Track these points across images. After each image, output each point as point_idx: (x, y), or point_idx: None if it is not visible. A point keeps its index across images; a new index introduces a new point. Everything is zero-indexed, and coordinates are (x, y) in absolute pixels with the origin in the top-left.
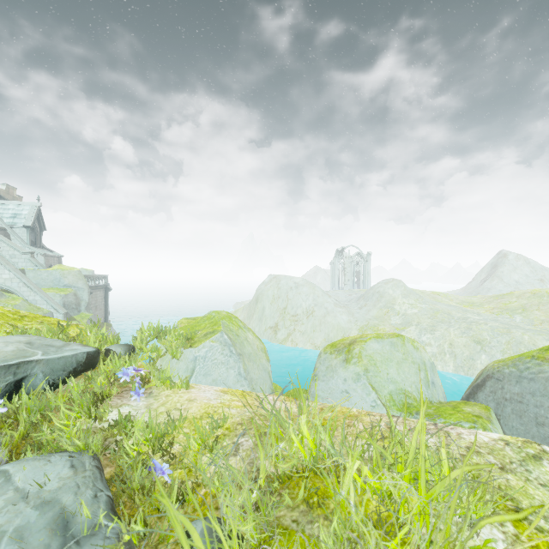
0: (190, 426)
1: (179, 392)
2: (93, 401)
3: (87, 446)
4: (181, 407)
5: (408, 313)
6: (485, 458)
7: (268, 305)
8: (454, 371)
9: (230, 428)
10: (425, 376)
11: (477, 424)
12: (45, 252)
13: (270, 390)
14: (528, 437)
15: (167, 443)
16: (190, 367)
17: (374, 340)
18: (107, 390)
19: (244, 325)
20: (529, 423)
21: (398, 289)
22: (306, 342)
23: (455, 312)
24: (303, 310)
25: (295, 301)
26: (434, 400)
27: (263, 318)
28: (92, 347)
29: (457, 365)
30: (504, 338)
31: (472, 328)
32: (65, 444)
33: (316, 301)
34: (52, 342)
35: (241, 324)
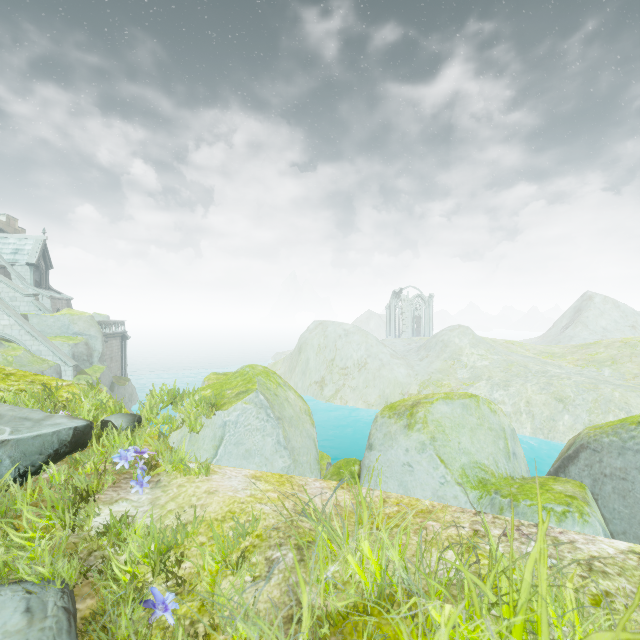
0: (207, 532)
1: (196, 480)
2: (74, 499)
3: (56, 573)
4: (195, 506)
5: (478, 366)
6: (616, 582)
7: (313, 356)
8: (531, 434)
9: (262, 535)
10: (505, 445)
11: (571, 507)
12: (52, 294)
13: (316, 461)
14: (634, 523)
15: (174, 559)
16: (219, 435)
17: (442, 401)
18: (95, 484)
19: (285, 382)
20: (635, 505)
21: (465, 337)
22: (358, 400)
23: (533, 365)
24: (354, 361)
25: (345, 351)
26: (516, 475)
27: (307, 371)
28: (82, 420)
29: (535, 427)
30: (591, 395)
31: (552, 383)
32: (23, 572)
33: (369, 351)
34: (29, 414)
35: (280, 381)
